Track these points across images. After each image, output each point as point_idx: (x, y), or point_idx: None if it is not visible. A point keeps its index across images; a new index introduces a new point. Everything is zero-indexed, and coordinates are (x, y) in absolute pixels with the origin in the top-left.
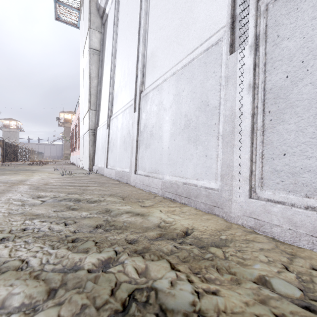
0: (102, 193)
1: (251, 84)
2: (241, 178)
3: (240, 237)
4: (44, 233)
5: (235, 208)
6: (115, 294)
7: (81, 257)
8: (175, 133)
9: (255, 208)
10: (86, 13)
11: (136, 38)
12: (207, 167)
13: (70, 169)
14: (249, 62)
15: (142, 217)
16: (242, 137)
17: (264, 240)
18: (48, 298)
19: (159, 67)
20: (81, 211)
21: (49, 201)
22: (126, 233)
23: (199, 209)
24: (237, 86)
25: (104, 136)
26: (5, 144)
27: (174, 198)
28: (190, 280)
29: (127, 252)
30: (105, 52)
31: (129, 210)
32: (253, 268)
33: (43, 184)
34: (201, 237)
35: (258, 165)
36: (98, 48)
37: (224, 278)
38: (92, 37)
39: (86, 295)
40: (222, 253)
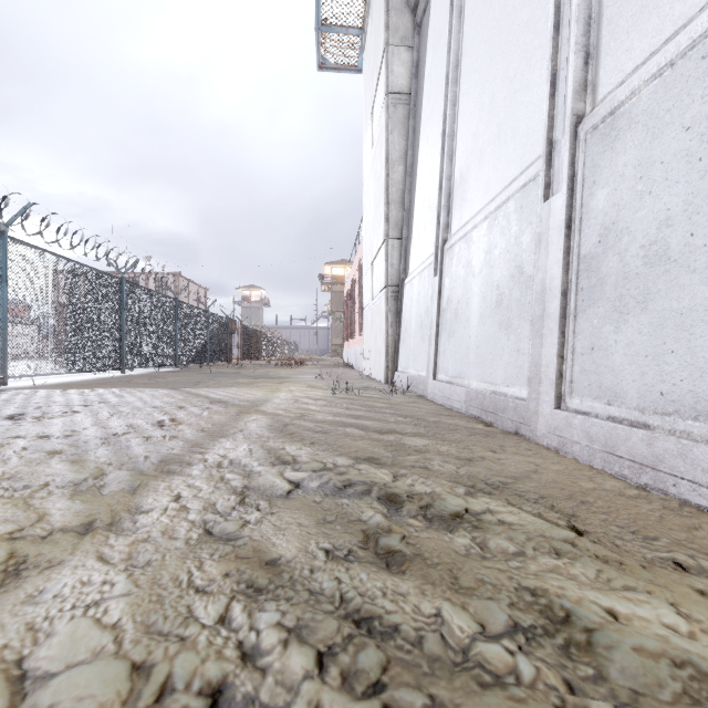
0: (460, 473)
1: None
2: None
3: None
4: None
5: None
6: None
7: None
8: None
9: None
10: (378, 17)
11: None
12: None
13: (346, 378)
14: None
15: None
16: None
17: None
18: None
19: None
20: (429, 586)
21: (309, 488)
22: None
23: None
24: None
25: (426, 297)
26: (243, 329)
27: None
28: None
29: None
30: (424, 89)
31: (704, 659)
32: None
33: (296, 418)
34: None
35: None
36: (405, 87)
37: None
38: (392, 65)
39: None
40: None
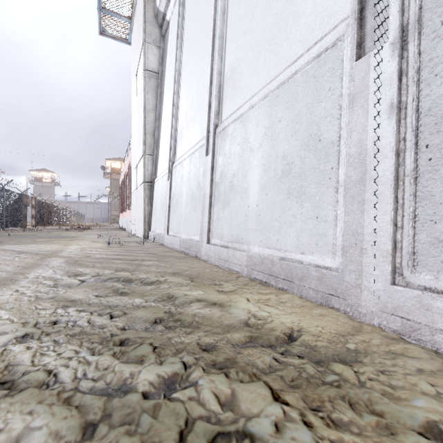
0: (162, 270)
1: (395, 103)
2: (378, 252)
3: (379, 348)
4: (82, 328)
5: (366, 299)
6: (186, 441)
7: (134, 371)
8: (267, 185)
9: (402, 301)
10: (140, 22)
11: (209, 51)
12: (319, 234)
13: (119, 236)
14: (391, 69)
15: (221, 309)
16: (380, 188)
17: (422, 355)
18: (83, 439)
19: (243, 89)
20: (133, 296)
21: (90, 281)
22: (198, 334)
23: (307, 299)
24: (370, 109)
25: (164, 190)
26: (37, 202)
27: (266, 281)
28: (307, 421)
29: (202, 366)
30: (166, 74)
31: (200, 297)
32: (413, 405)
33: (83, 257)
34: (315, 346)
35: (407, 232)
36: (156, 69)
37: (365, 421)
38: (148, 54)
39: (141, 439)
40: (353, 374)
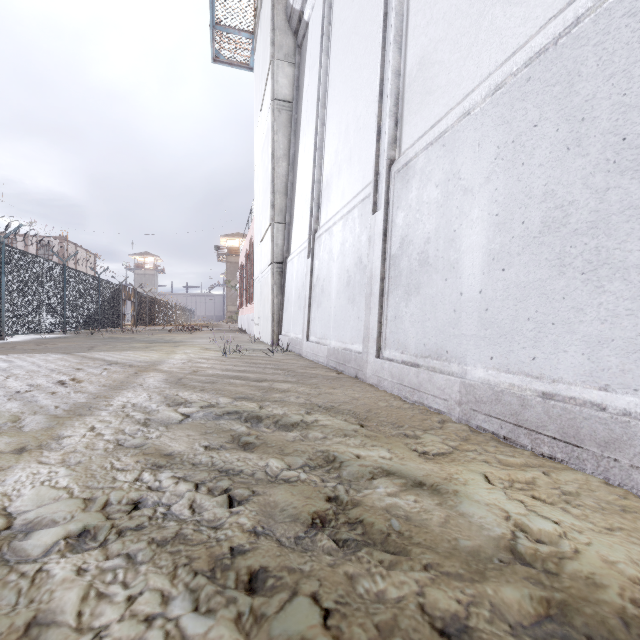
0: (307, 402)
1: None
2: None
3: None
4: (178, 528)
5: None
6: None
7: None
8: (504, 252)
9: None
10: (266, 32)
11: (376, 44)
12: None
13: (238, 341)
14: None
15: (438, 500)
16: None
17: None
18: None
19: (445, 88)
20: (265, 454)
21: (197, 417)
22: (413, 575)
23: (625, 489)
24: None
25: (302, 274)
26: (137, 296)
27: (507, 436)
28: None
29: None
30: (303, 102)
31: (388, 465)
32: None
33: (189, 373)
34: None
35: None
36: (288, 96)
37: None
38: (277, 76)
39: None
40: None
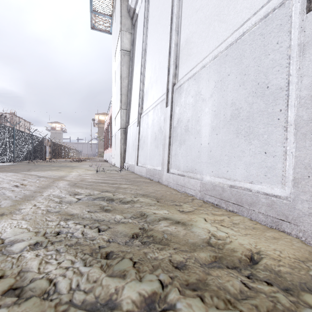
0: (135, 192)
1: None
2: None
3: None
4: (77, 240)
5: None
6: None
7: (118, 286)
8: (217, 127)
9: None
10: (117, 17)
11: (168, 29)
12: (268, 167)
13: (103, 166)
14: None
15: (184, 227)
16: None
17: None
18: None
19: (196, 54)
20: (115, 213)
21: (84, 199)
22: (169, 251)
23: (256, 221)
24: None
25: (135, 134)
26: (52, 143)
27: (217, 204)
28: None
29: (177, 287)
30: (135, 52)
31: (166, 216)
32: None
33: (80, 181)
34: (279, 271)
35: None
36: (128, 49)
37: None
38: (123, 39)
39: None
40: None
